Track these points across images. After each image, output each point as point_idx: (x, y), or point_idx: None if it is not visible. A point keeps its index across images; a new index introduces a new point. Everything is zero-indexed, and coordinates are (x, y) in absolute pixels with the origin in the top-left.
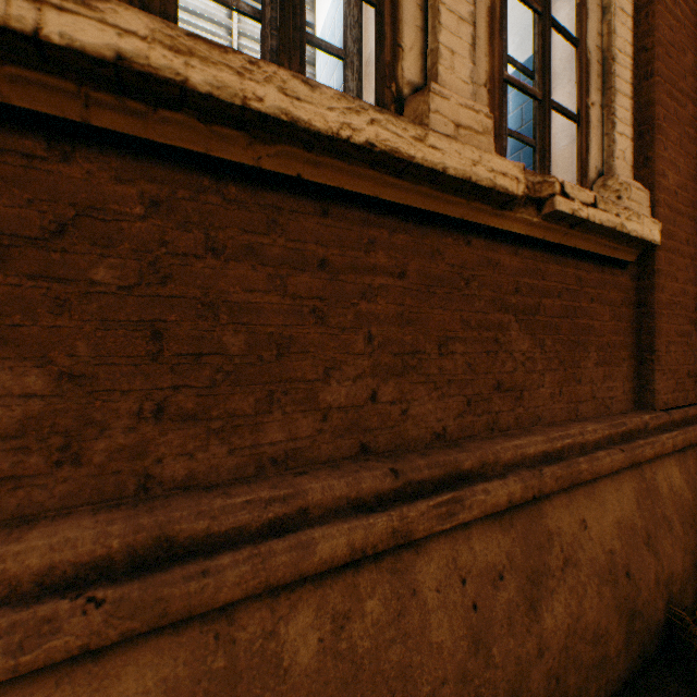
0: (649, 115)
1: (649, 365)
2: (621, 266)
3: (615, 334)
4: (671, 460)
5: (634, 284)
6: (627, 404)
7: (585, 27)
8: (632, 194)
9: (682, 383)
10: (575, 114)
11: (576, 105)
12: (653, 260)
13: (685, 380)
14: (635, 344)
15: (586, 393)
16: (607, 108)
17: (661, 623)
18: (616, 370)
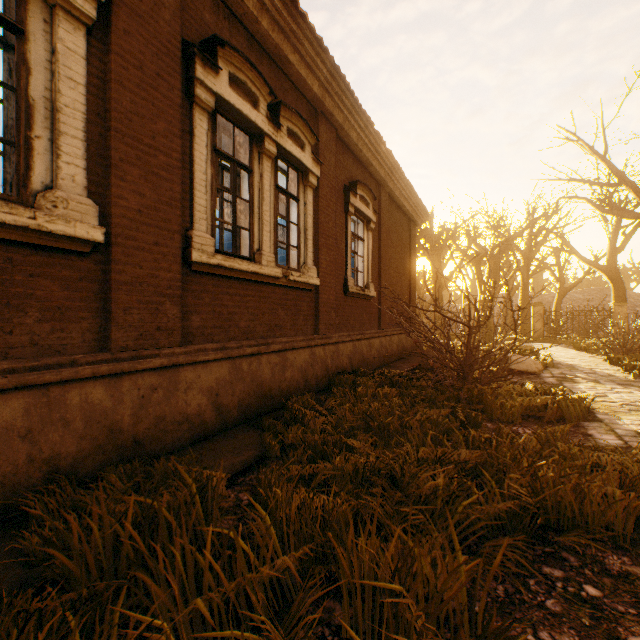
0: (111, 156)
1: (111, 322)
2: (82, 254)
3: (73, 301)
4: (99, 382)
5: (102, 268)
6: (92, 349)
7: (28, 81)
8: (72, 206)
9: (152, 335)
10: (11, 141)
11: (16, 134)
12: (112, 253)
13: (157, 333)
14: (104, 308)
15: (25, 341)
16: (56, 143)
17: (41, 486)
18: (75, 326)
